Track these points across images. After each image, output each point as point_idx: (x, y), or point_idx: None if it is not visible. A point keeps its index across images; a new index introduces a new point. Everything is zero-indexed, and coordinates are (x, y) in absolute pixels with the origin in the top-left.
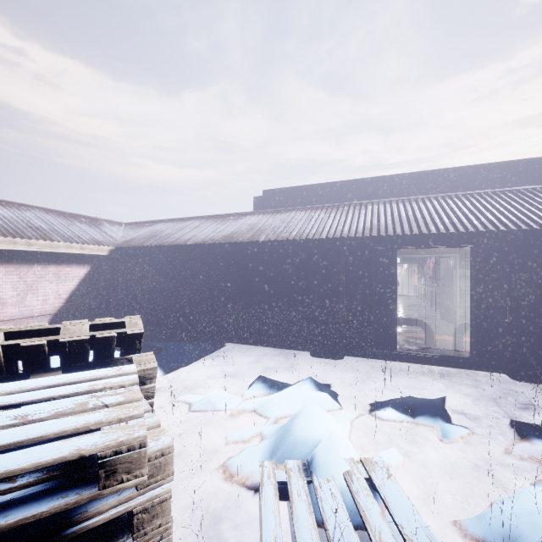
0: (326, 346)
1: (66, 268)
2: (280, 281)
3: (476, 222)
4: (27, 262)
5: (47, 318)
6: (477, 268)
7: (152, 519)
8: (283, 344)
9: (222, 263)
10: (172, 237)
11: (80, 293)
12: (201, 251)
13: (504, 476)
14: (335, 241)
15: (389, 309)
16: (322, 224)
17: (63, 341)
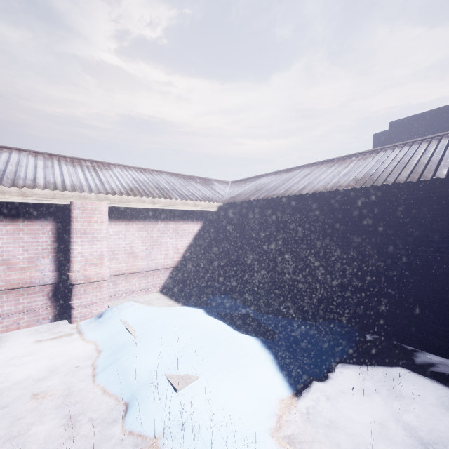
0: None
1: (183, 225)
2: None
3: None
4: (153, 220)
5: (168, 270)
6: None
7: None
8: None
9: (352, 218)
10: (280, 188)
11: (193, 248)
12: (322, 202)
13: None
14: None
15: None
16: None
17: None
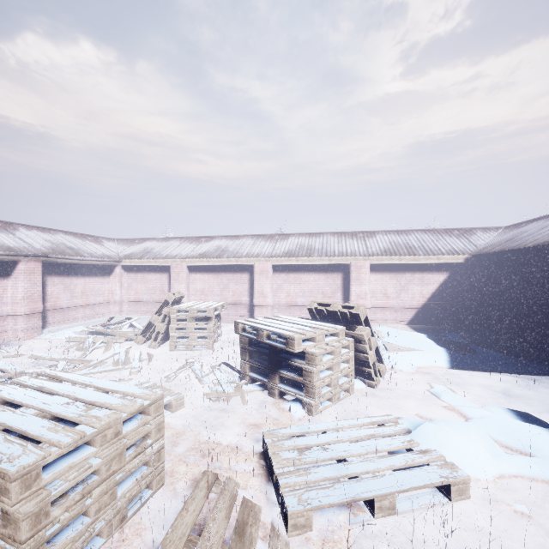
0: None
1: (428, 275)
2: None
3: None
4: (401, 271)
5: (414, 310)
6: None
7: (308, 376)
8: None
9: None
10: (522, 240)
11: (439, 295)
12: (542, 255)
13: None
14: None
15: None
16: None
17: (328, 310)
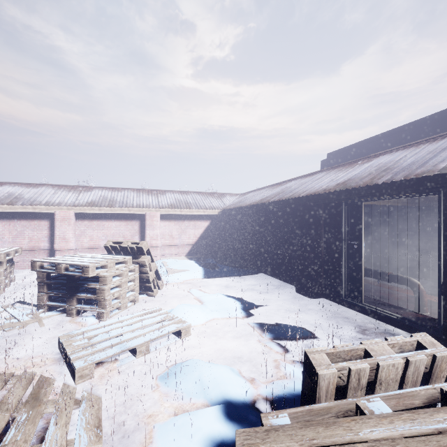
0: (302, 285)
1: (198, 222)
2: (286, 231)
3: (444, 162)
4: (182, 219)
5: (190, 246)
6: (444, 219)
7: (101, 293)
8: (288, 279)
9: (260, 218)
10: (243, 202)
11: (205, 235)
12: (248, 211)
13: (251, 372)
14: (309, 199)
15: (356, 261)
16: (317, 184)
17: (121, 246)
